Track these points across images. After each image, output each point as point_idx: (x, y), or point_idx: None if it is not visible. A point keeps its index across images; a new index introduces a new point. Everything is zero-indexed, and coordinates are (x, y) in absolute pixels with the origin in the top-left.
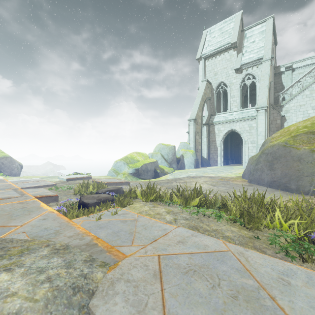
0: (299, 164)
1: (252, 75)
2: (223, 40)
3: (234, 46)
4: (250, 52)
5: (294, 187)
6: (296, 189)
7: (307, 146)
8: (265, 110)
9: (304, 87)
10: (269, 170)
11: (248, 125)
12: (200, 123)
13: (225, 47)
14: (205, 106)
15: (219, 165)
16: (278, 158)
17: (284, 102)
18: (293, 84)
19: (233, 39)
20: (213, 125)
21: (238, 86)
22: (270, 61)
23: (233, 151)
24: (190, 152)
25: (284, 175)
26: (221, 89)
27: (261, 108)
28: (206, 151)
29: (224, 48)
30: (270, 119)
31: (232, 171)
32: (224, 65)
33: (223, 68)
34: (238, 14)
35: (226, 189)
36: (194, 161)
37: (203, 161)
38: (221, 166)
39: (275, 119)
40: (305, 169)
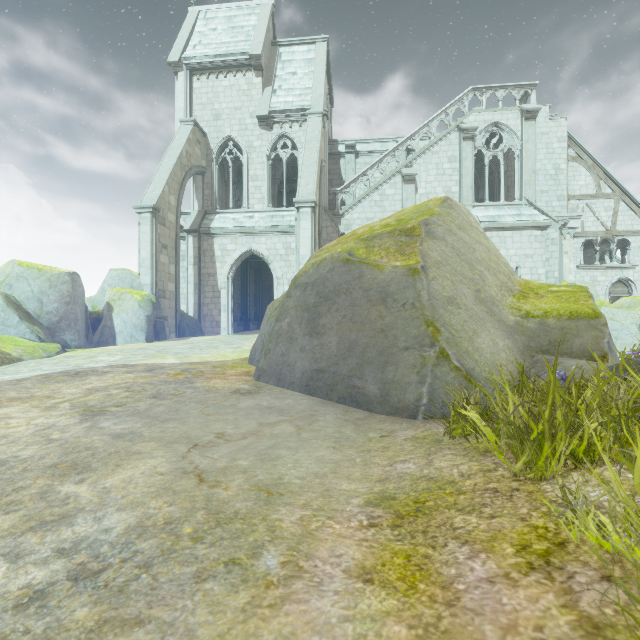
0: (383, 312)
1: (292, 141)
2: (234, 42)
3: (257, 65)
4: (287, 92)
5: (375, 389)
6: (379, 396)
7: (400, 261)
8: (311, 209)
9: (373, 186)
10: (310, 335)
11: (284, 244)
12: (172, 223)
13: (238, 58)
14: (193, 188)
15: (224, 333)
16: (333, 296)
17: (344, 208)
18: (358, 178)
19: (254, 48)
20: (211, 236)
21: (266, 157)
22: (323, 120)
23: (259, 304)
24: (135, 297)
25: (347, 350)
26: (229, 156)
27: (305, 204)
28: (193, 298)
29: (235, 61)
30: (323, 237)
31: (241, 345)
32: (236, 101)
33: (234, 108)
34: (267, 3)
35: (126, 431)
36: (146, 322)
37: (183, 322)
38: (229, 334)
39: (331, 239)
40: (400, 326)
